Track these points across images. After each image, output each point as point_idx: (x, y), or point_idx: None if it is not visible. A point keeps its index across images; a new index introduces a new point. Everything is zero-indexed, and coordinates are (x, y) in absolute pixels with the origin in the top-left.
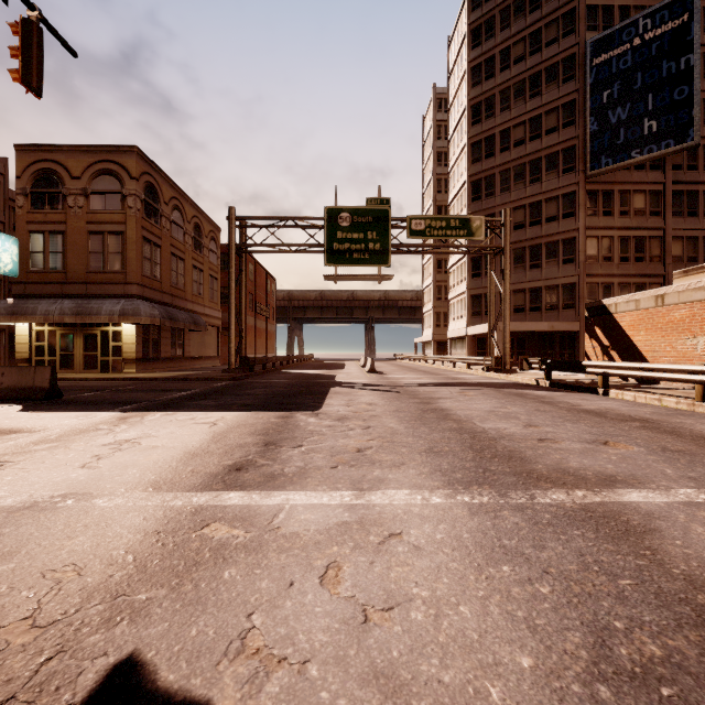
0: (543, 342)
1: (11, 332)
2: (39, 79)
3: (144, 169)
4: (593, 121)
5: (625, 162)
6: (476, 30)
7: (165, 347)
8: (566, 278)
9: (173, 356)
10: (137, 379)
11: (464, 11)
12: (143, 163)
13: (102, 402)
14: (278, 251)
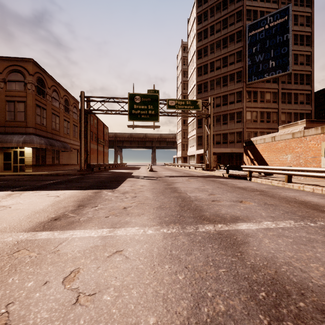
0: (228, 157)
1: None
2: None
3: (37, 70)
4: (249, 60)
5: (262, 79)
6: (199, 16)
7: (49, 159)
8: (238, 129)
9: (53, 163)
10: (31, 175)
11: (194, 7)
12: (36, 67)
13: (4, 186)
14: (105, 113)
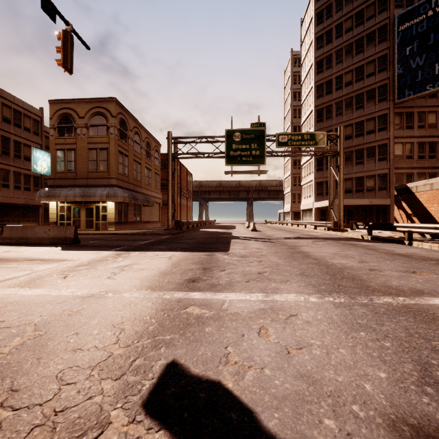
0: (364, 212)
1: (44, 207)
2: (71, 64)
3: (119, 110)
4: (399, 67)
5: (421, 93)
6: (319, 13)
7: (130, 215)
8: (381, 170)
9: (135, 221)
10: (116, 234)
11: (311, 2)
12: (119, 107)
13: (103, 246)
14: (196, 157)
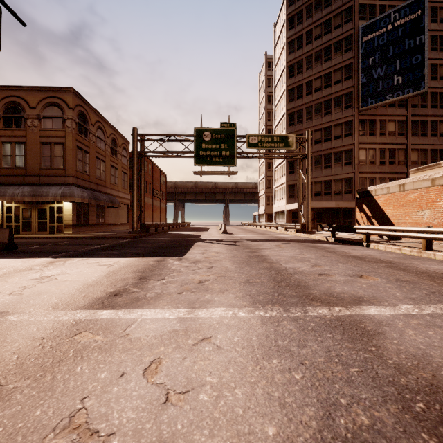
0: (333, 214)
1: None
2: None
3: (78, 102)
4: (363, 76)
5: (382, 102)
6: (291, 18)
7: (92, 217)
8: (347, 174)
9: (97, 223)
10: (71, 237)
11: (284, 6)
12: (77, 99)
13: (43, 252)
14: (164, 156)
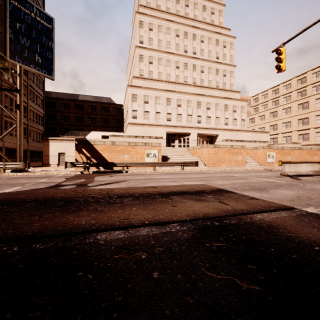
0: None
1: None
2: None
3: None
4: (11, 32)
5: (28, 67)
6: None
7: None
8: None
9: None
10: None
11: None
12: None
13: None
14: None
